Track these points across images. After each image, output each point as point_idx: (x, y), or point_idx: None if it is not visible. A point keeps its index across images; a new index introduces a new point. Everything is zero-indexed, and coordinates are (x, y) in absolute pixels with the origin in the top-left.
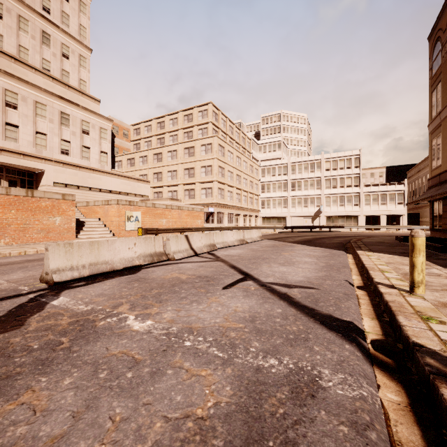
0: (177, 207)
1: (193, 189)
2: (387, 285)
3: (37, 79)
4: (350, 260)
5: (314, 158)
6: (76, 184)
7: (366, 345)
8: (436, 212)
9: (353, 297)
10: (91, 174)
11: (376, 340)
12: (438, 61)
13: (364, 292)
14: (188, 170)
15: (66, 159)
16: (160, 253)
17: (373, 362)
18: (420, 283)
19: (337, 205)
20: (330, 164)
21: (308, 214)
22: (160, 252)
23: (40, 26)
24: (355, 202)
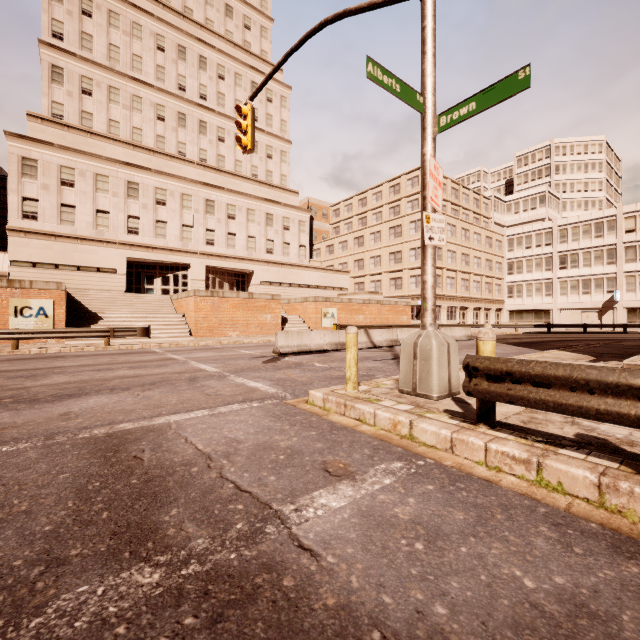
0: (376, 301)
1: (399, 278)
2: None
3: (248, 188)
4: None
5: (603, 215)
6: (278, 281)
7: None
8: None
9: None
10: (291, 270)
11: None
12: None
13: None
14: (393, 255)
15: (270, 258)
16: (344, 343)
17: None
18: None
19: None
20: (635, 221)
21: (590, 305)
22: (344, 342)
23: None
24: None
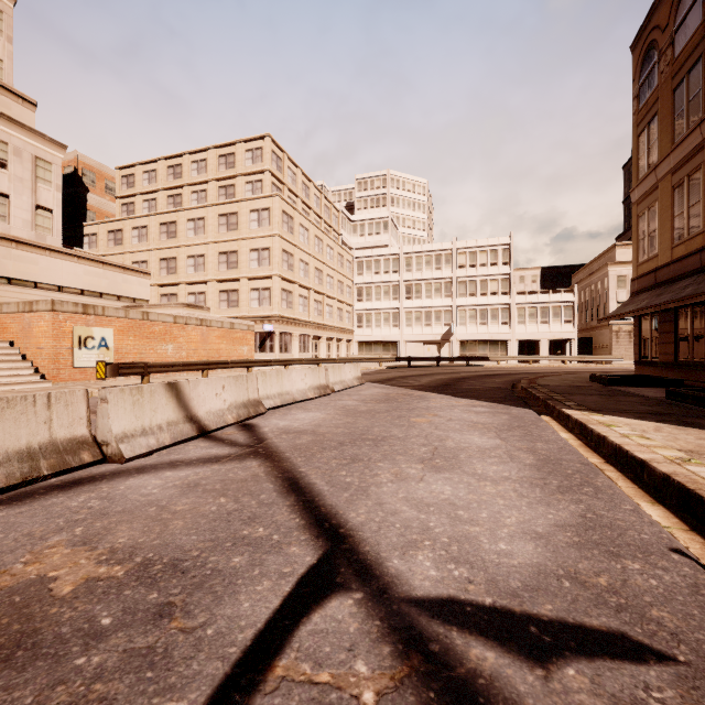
0: (198, 320)
1: (235, 290)
2: None
3: None
4: (564, 434)
5: (442, 248)
6: None
7: None
8: (646, 334)
9: None
10: (11, 250)
11: None
12: (652, 81)
13: None
14: (226, 256)
15: None
16: (75, 441)
17: None
18: None
19: (477, 324)
20: (466, 257)
21: (432, 338)
22: (76, 439)
23: None
24: (503, 319)
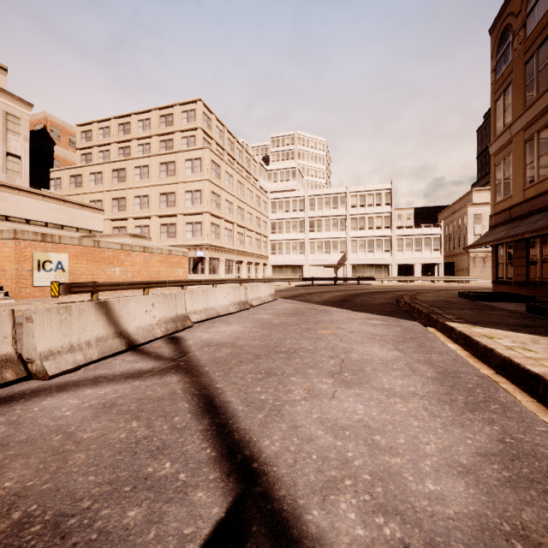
0: (141, 247)
1: (173, 224)
2: None
3: None
4: (451, 345)
5: (338, 191)
6: None
7: None
8: (502, 259)
9: None
10: None
11: None
12: (507, 56)
13: None
14: (165, 196)
15: None
16: None
17: None
18: None
19: (365, 251)
20: (357, 199)
21: (330, 262)
22: None
23: None
24: (385, 248)
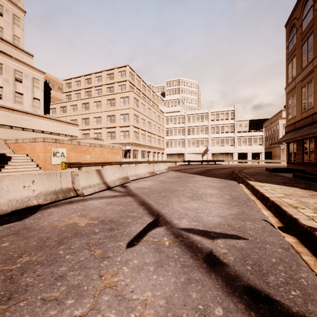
0: (99, 145)
1: (114, 132)
2: None
3: None
4: (245, 190)
5: (203, 112)
6: (9, 124)
7: None
8: (291, 150)
9: (293, 252)
10: (24, 116)
11: None
12: (293, 41)
13: (295, 239)
14: (110, 117)
15: None
16: (68, 189)
17: None
18: None
19: (219, 145)
20: (214, 116)
21: (199, 152)
22: (68, 188)
23: None
24: (231, 144)
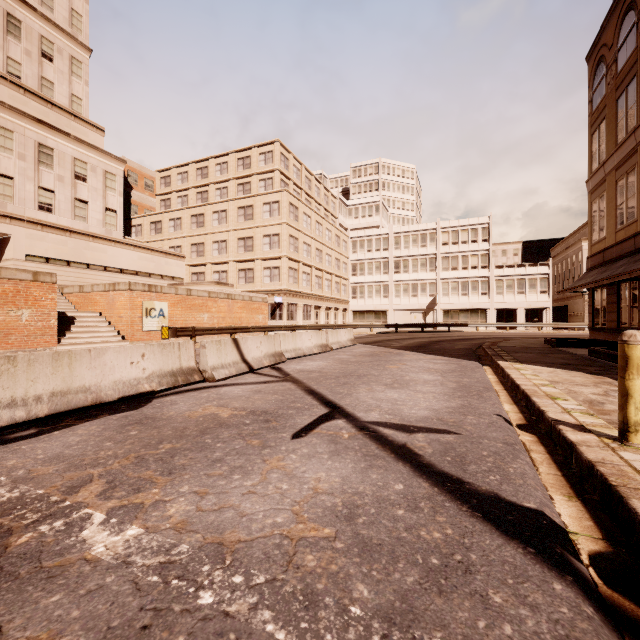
0: (225, 295)
1: (251, 269)
2: (573, 425)
3: None
4: (490, 376)
5: (427, 227)
6: (64, 258)
7: (586, 572)
8: (597, 304)
9: (519, 448)
10: (89, 243)
11: (598, 555)
12: (602, 90)
13: (533, 438)
14: (243, 241)
15: (48, 219)
16: (190, 369)
17: (619, 626)
18: (639, 425)
19: (458, 294)
20: (449, 236)
21: (418, 307)
22: (190, 368)
23: (3, 5)
24: (482, 291)
